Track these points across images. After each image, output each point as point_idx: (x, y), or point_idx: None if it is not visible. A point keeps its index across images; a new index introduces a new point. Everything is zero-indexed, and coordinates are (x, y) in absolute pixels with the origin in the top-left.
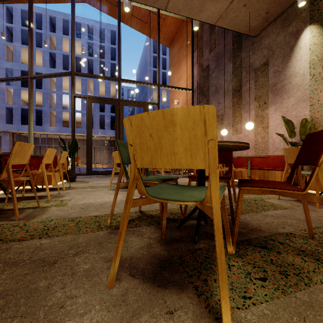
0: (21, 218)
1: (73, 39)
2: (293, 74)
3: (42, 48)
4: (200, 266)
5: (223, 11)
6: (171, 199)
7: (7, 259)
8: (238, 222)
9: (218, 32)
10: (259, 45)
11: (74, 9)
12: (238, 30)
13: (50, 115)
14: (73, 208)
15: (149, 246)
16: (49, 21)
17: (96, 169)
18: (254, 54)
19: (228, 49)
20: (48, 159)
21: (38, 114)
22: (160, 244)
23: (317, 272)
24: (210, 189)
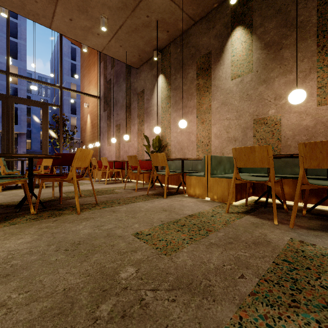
0: None
1: None
2: (155, 104)
3: None
4: (4, 220)
5: (105, 45)
6: None
7: None
8: (39, 197)
9: None
10: (139, 76)
11: None
12: (123, 61)
13: None
14: None
15: None
16: None
17: None
18: (137, 82)
19: (123, 71)
20: None
21: None
22: None
23: (69, 214)
24: None
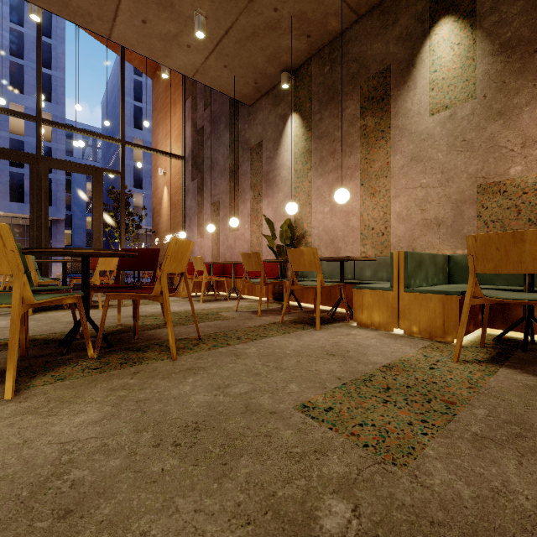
0: None
1: None
2: (282, 165)
3: None
4: (42, 369)
5: (200, 65)
6: None
7: None
8: (102, 327)
9: None
10: (254, 119)
11: None
12: (227, 93)
13: None
14: None
15: None
16: None
17: None
18: (250, 129)
19: (225, 112)
20: None
21: None
22: None
23: (156, 359)
24: (13, 290)
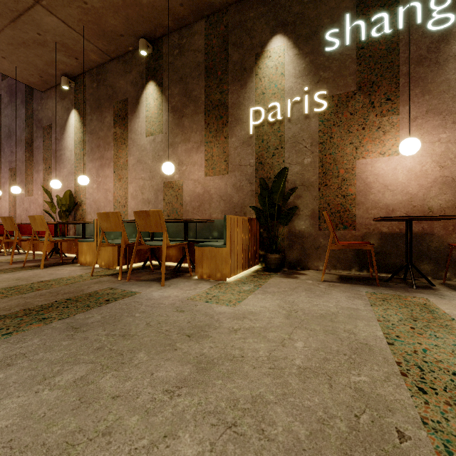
0: None
1: None
2: (66, 147)
3: None
4: None
5: None
6: None
7: None
8: None
9: None
10: (46, 104)
11: None
12: (13, 77)
13: None
14: None
15: None
16: None
17: None
18: (43, 111)
19: (22, 89)
20: None
21: None
22: None
23: None
24: None
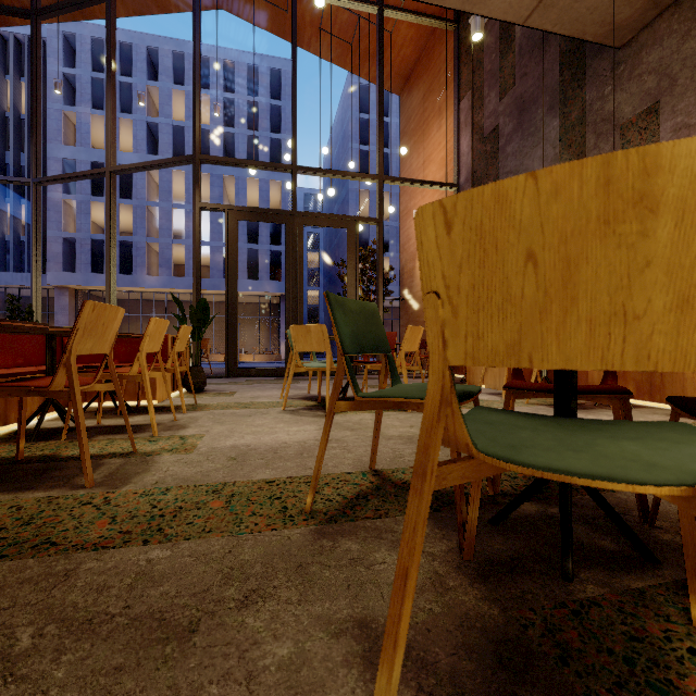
0: (98, 481)
1: (199, 85)
2: None
3: (133, 114)
4: (629, 672)
5: None
6: (577, 471)
7: (68, 608)
8: None
9: (523, 48)
10: (632, 68)
11: (200, 21)
12: (581, 33)
13: (147, 253)
14: (213, 459)
15: (437, 584)
16: (145, 58)
17: (241, 364)
18: (619, 91)
19: (549, 85)
20: (153, 343)
21: (124, 250)
22: (467, 577)
23: None
24: None
